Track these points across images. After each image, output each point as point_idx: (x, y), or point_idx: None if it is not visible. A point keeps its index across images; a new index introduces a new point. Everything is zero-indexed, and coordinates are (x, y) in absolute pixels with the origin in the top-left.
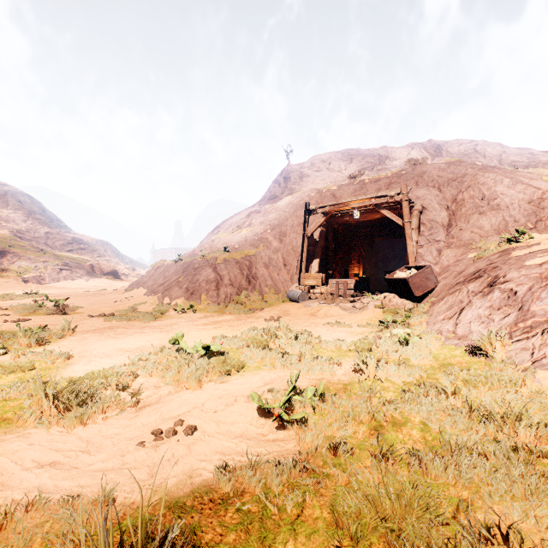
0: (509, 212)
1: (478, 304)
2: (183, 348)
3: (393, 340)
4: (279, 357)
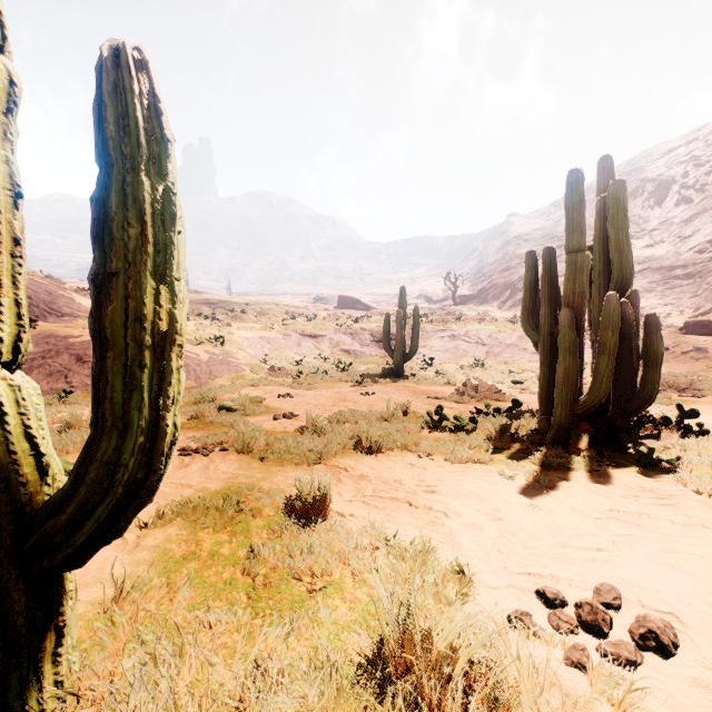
0: None
1: (80, 370)
2: None
3: (58, 396)
4: None
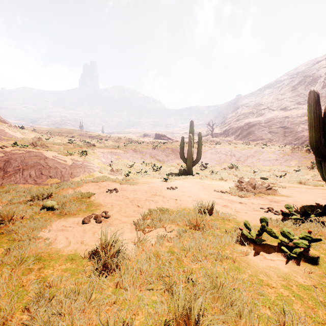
0: None
1: None
2: None
3: None
4: None
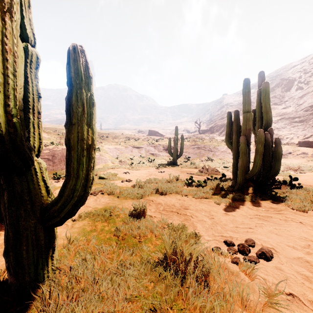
0: None
1: None
2: None
3: None
4: None
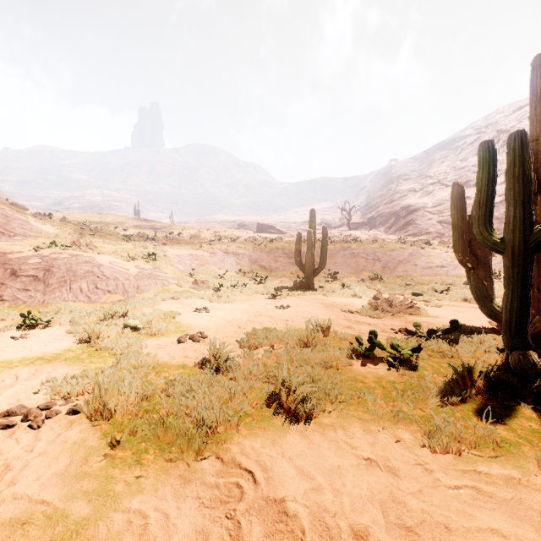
0: None
1: (13, 284)
2: None
3: None
4: None
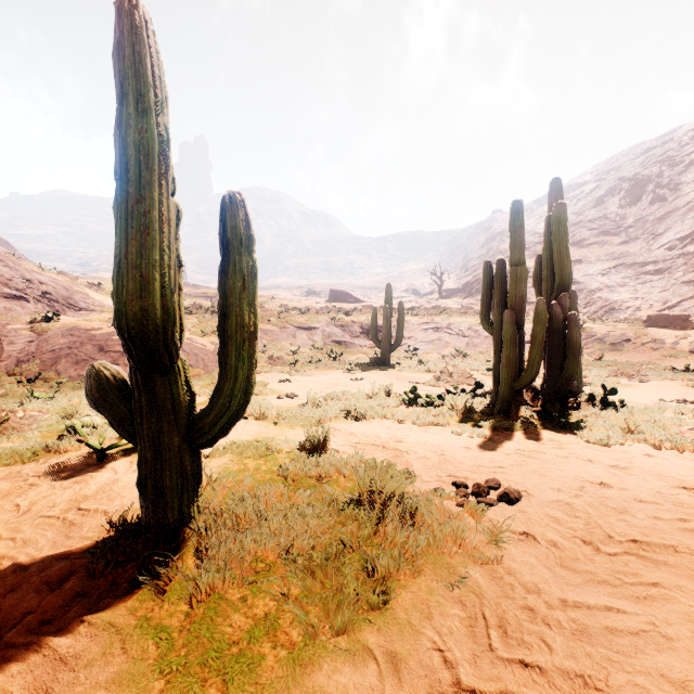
0: (21, 293)
1: (103, 359)
2: (37, 397)
3: None
4: (80, 392)
